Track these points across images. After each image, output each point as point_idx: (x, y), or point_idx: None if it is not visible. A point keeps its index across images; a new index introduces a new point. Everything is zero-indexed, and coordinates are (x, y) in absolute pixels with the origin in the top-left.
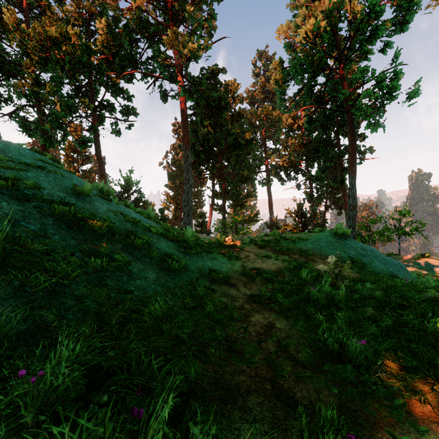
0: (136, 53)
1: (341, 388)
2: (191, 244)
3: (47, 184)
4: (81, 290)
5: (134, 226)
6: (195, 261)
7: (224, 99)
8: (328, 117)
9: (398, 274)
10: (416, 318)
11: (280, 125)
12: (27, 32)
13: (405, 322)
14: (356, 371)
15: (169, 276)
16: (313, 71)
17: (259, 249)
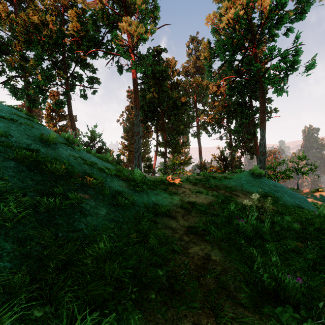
0: (99, 37)
1: None
2: (139, 183)
3: (17, 133)
4: (28, 231)
5: (91, 168)
6: (142, 197)
7: (165, 71)
8: (243, 85)
9: (303, 205)
10: None
11: (207, 92)
12: (16, 20)
13: None
14: (297, 314)
15: (118, 211)
16: (233, 50)
17: (193, 186)
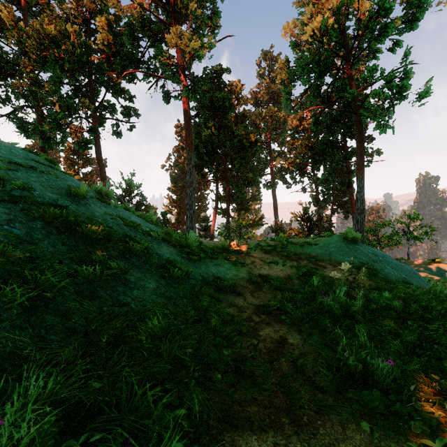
0: (138, 53)
1: (370, 421)
2: (194, 249)
3: (39, 185)
4: (69, 304)
5: (133, 231)
6: (199, 268)
7: (228, 99)
8: (335, 118)
9: (411, 280)
10: (446, 333)
11: (286, 127)
12: (25, 30)
13: (432, 337)
14: (385, 399)
15: (170, 285)
16: (319, 71)
17: (265, 254)
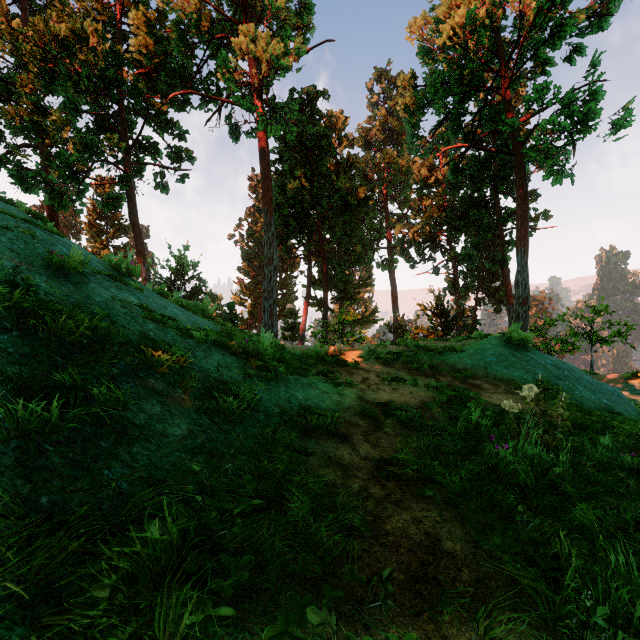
0: (192, 66)
1: None
2: (269, 360)
3: None
4: None
5: (162, 328)
6: (275, 392)
7: (326, 137)
8: (482, 165)
9: (617, 408)
10: None
11: (409, 180)
12: (24, 32)
13: None
14: None
15: (217, 427)
16: (462, 92)
17: (384, 366)
